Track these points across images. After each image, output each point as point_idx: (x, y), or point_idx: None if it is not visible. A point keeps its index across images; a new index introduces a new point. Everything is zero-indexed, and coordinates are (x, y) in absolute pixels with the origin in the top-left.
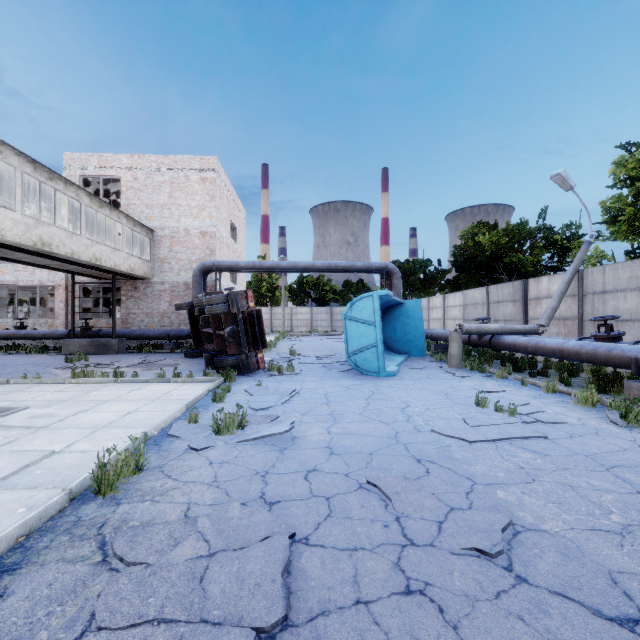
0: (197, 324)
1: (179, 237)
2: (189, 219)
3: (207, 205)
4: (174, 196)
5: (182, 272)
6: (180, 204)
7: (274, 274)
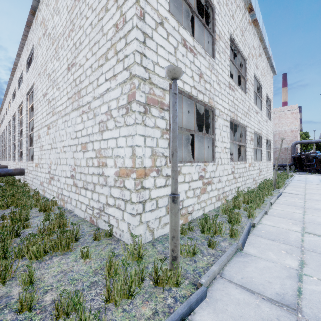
0: (300, 161)
1: (282, 133)
2: (286, 127)
3: (293, 121)
4: (280, 120)
5: (283, 145)
6: (282, 123)
7: (307, 138)
